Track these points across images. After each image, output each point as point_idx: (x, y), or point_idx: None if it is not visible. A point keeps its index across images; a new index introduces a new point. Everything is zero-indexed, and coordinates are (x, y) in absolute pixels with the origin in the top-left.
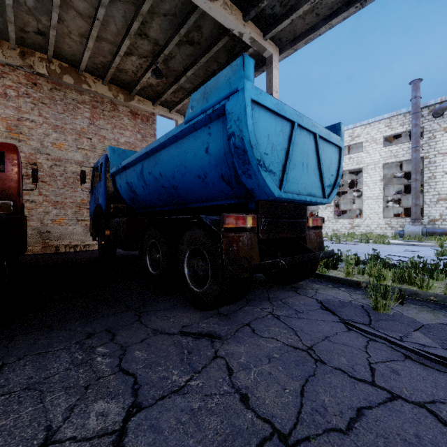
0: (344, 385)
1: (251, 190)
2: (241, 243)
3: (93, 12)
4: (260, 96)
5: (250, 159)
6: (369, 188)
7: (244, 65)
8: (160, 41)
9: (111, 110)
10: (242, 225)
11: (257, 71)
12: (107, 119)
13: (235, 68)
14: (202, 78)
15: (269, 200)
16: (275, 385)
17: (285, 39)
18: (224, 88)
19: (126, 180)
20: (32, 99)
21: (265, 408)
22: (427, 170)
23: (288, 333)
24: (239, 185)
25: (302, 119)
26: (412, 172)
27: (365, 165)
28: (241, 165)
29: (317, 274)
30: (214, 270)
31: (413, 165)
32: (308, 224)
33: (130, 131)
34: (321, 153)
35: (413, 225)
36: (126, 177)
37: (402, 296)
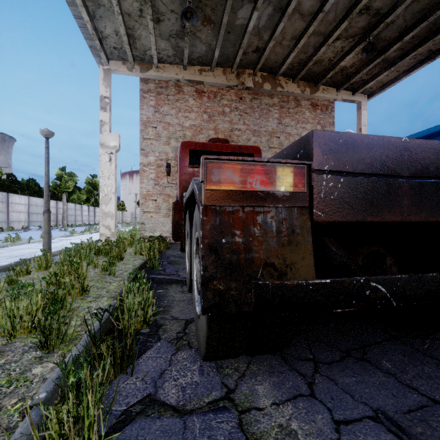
0: None
1: None
2: None
3: (317, 6)
4: None
5: None
6: None
7: None
8: (384, 9)
9: (294, 106)
10: None
11: None
12: (292, 116)
13: None
14: (422, 37)
15: None
16: None
17: None
18: None
19: None
20: (239, 111)
21: None
22: None
23: None
24: None
25: None
26: None
27: None
28: None
29: None
30: None
31: None
32: None
33: (310, 124)
34: None
35: None
36: None
37: None
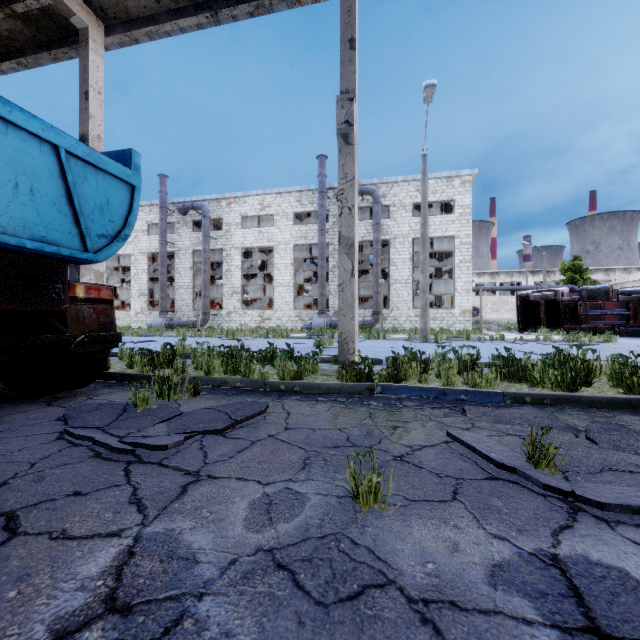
0: None
1: None
2: None
3: None
4: None
5: None
6: (281, 273)
7: None
8: None
9: None
10: None
11: (69, 47)
12: None
13: None
14: None
15: None
16: None
17: (112, 14)
18: None
19: None
20: None
21: None
22: (333, 257)
23: None
24: None
25: (7, 108)
26: (319, 257)
27: (276, 244)
28: None
29: (123, 374)
30: None
31: (320, 250)
32: (73, 293)
33: None
34: (79, 181)
35: (320, 318)
36: None
37: (195, 385)
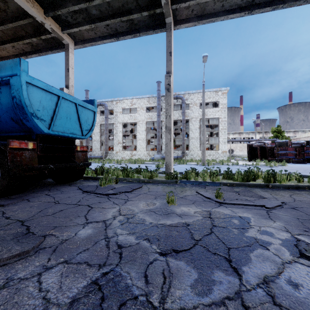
0: (62, 206)
1: (30, 128)
2: (24, 157)
3: None
4: (33, 80)
5: (26, 112)
6: (140, 134)
7: (21, 63)
8: None
9: None
10: (24, 147)
11: (60, 49)
12: None
13: (15, 62)
14: (11, 37)
15: (45, 134)
16: (28, 212)
17: (78, 38)
18: (9, 70)
19: None
20: None
21: (18, 217)
22: (163, 127)
23: (50, 198)
24: (24, 124)
25: (65, 95)
26: (157, 127)
27: (138, 121)
28: (22, 114)
29: (88, 177)
30: (3, 172)
31: (158, 124)
32: (77, 149)
33: None
34: (81, 113)
35: (158, 154)
36: None
37: (117, 180)
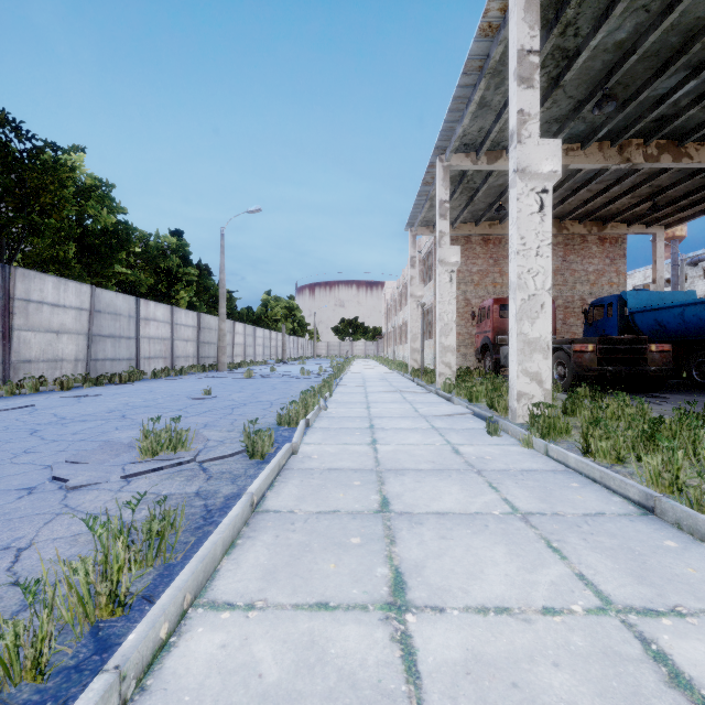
0: None
1: None
2: None
3: (603, 187)
4: None
5: None
6: None
7: None
8: (664, 184)
9: (580, 243)
10: None
11: None
12: (577, 252)
13: None
14: None
15: None
16: None
17: None
18: None
19: (653, 318)
20: None
21: None
22: None
23: None
24: None
25: None
26: None
27: None
28: None
29: None
30: None
31: None
32: None
33: (598, 258)
34: None
35: None
36: (653, 316)
37: None
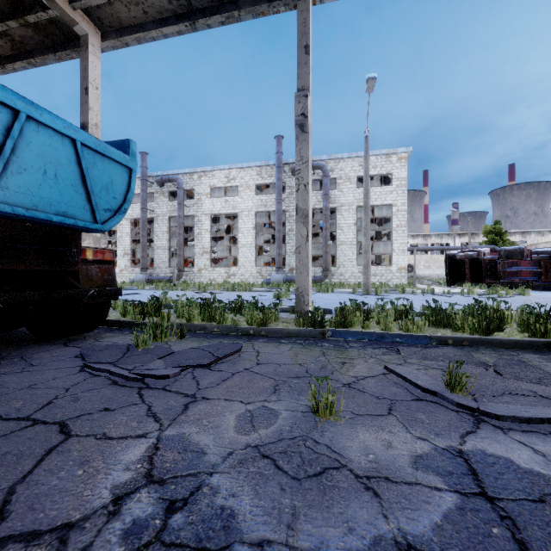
0: None
1: None
2: None
3: None
4: None
5: None
6: (244, 236)
7: None
8: None
9: None
10: None
11: (71, 50)
12: None
13: None
14: None
15: None
16: None
17: (108, 23)
18: None
19: None
20: None
21: None
22: (288, 222)
23: None
24: None
25: (39, 111)
26: (277, 223)
27: (240, 211)
28: None
29: (120, 321)
30: None
31: (277, 216)
32: (84, 256)
33: None
34: (91, 167)
35: (277, 274)
36: None
37: (182, 330)
